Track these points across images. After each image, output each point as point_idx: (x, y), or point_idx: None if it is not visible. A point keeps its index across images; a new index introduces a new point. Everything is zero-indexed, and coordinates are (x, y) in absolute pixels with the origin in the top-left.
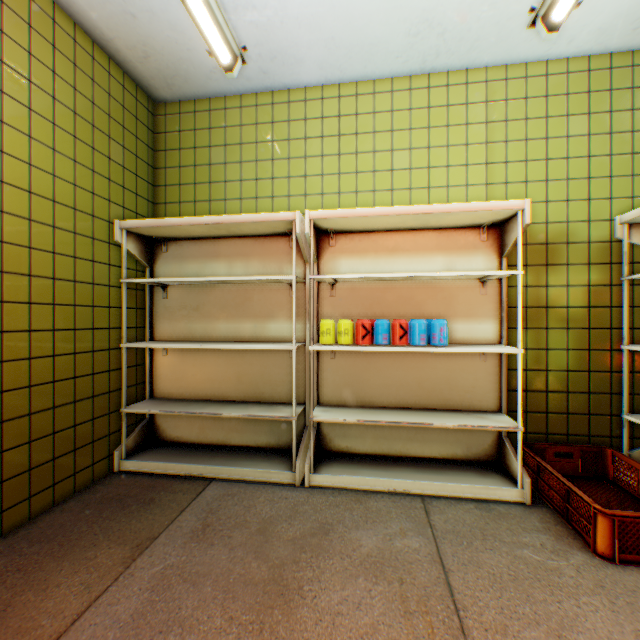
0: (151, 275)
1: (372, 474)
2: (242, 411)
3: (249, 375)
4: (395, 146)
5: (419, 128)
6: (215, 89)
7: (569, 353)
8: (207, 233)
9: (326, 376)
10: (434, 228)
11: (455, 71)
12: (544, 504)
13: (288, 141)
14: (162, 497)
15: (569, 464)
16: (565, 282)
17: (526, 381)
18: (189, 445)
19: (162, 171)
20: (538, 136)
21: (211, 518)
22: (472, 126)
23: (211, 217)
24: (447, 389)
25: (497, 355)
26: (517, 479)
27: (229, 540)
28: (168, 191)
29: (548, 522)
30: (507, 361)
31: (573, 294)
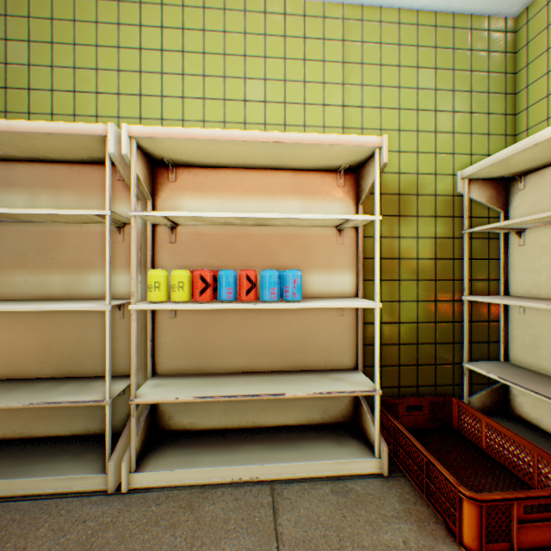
0: None
1: (214, 461)
2: (34, 396)
3: (60, 343)
4: (249, 74)
5: (275, 57)
6: None
7: (419, 305)
8: None
9: (165, 339)
10: (290, 168)
11: (313, 2)
12: (401, 472)
13: (118, 49)
14: None
15: (420, 417)
16: (416, 234)
17: (381, 334)
18: None
19: None
20: (392, 84)
21: None
22: (330, 64)
23: None
24: (304, 348)
25: (354, 309)
26: (375, 447)
27: None
28: None
29: (408, 500)
30: (363, 314)
31: (422, 246)
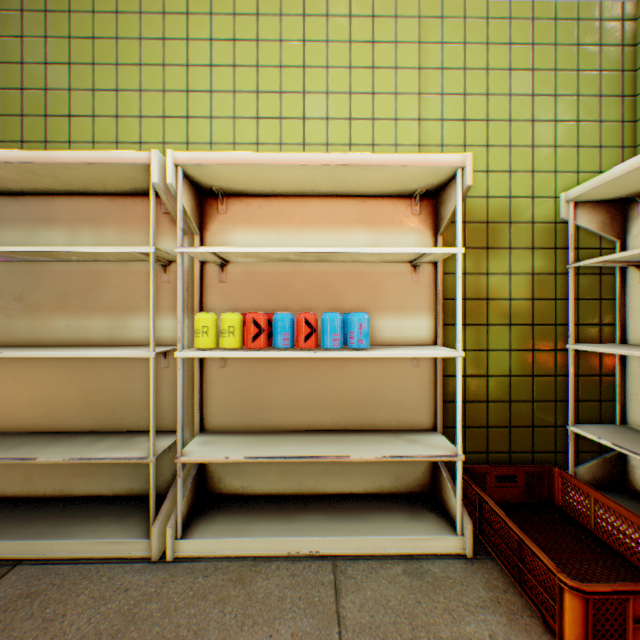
0: None
1: (268, 531)
2: (74, 451)
3: (102, 393)
4: (308, 87)
5: (339, 67)
6: None
7: (512, 354)
8: (27, 183)
9: (214, 391)
10: (356, 195)
11: None
12: (489, 554)
13: (163, 67)
14: None
15: (513, 489)
16: (508, 269)
17: (465, 389)
18: (5, 501)
19: None
20: (478, 91)
21: None
22: (403, 71)
23: (17, 152)
24: (372, 403)
25: (432, 359)
26: (456, 523)
27: None
28: None
29: (496, 588)
30: (443, 365)
31: (516, 284)
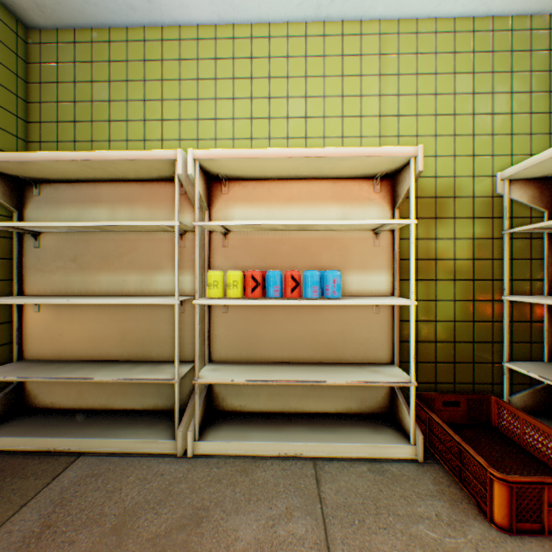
0: (20, 221)
1: (263, 437)
2: (119, 374)
3: (135, 332)
4: (291, 93)
5: (315, 76)
6: (96, 17)
7: (456, 304)
8: (82, 174)
9: (219, 331)
10: (329, 177)
11: (350, 21)
12: (436, 460)
13: (179, 81)
14: (4, 486)
15: (457, 412)
16: (452, 235)
17: (417, 332)
18: (64, 412)
19: (36, 106)
20: (428, 92)
21: (57, 514)
22: (366, 78)
23: (80, 153)
24: (342, 342)
25: (390, 307)
26: (410, 435)
27: (69, 549)
28: (43, 128)
29: (442, 483)
30: (399, 312)
31: (459, 247)
